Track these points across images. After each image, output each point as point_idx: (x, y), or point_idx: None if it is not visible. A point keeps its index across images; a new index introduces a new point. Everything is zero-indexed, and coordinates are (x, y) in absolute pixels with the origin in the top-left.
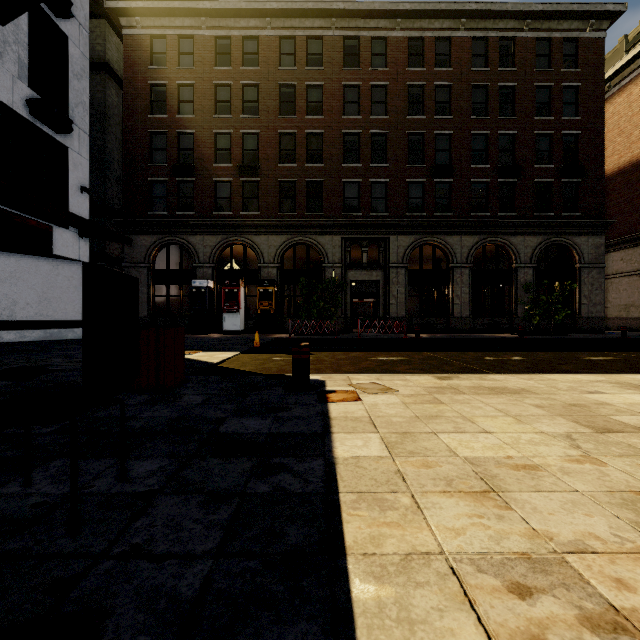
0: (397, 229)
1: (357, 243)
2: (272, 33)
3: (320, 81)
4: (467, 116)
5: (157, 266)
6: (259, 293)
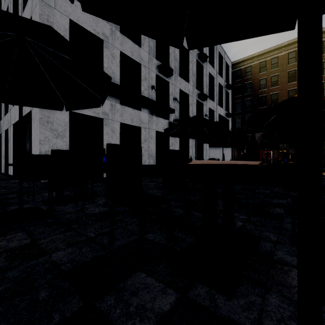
0: None
1: None
2: (284, 53)
3: None
4: None
5: None
6: (279, 152)
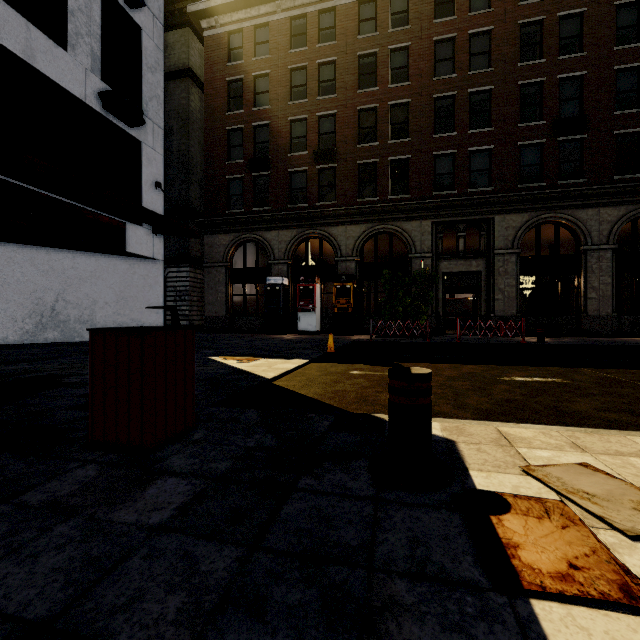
0: (505, 206)
1: (451, 227)
2: None
3: (405, 42)
4: (608, 48)
5: (236, 266)
6: (336, 290)
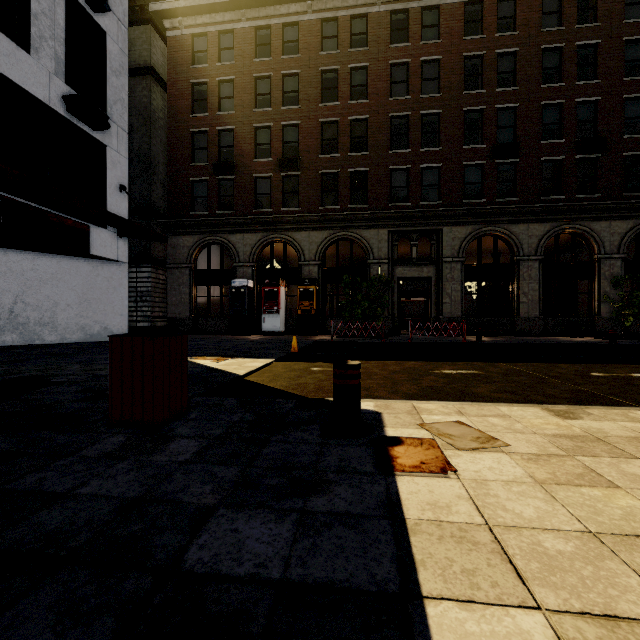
0: (452, 219)
1: (405, 236)
2: (313, 17)
3: (364, 62)
4: (536, 85)
5: (200, 267)
6: (299, 292)
